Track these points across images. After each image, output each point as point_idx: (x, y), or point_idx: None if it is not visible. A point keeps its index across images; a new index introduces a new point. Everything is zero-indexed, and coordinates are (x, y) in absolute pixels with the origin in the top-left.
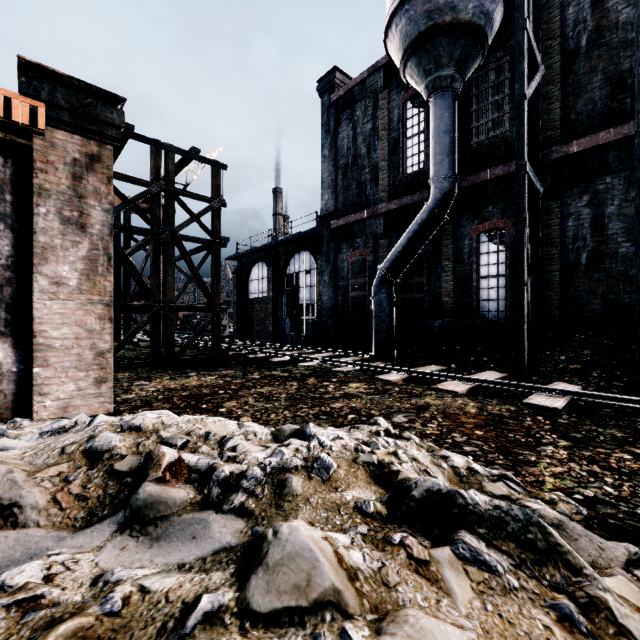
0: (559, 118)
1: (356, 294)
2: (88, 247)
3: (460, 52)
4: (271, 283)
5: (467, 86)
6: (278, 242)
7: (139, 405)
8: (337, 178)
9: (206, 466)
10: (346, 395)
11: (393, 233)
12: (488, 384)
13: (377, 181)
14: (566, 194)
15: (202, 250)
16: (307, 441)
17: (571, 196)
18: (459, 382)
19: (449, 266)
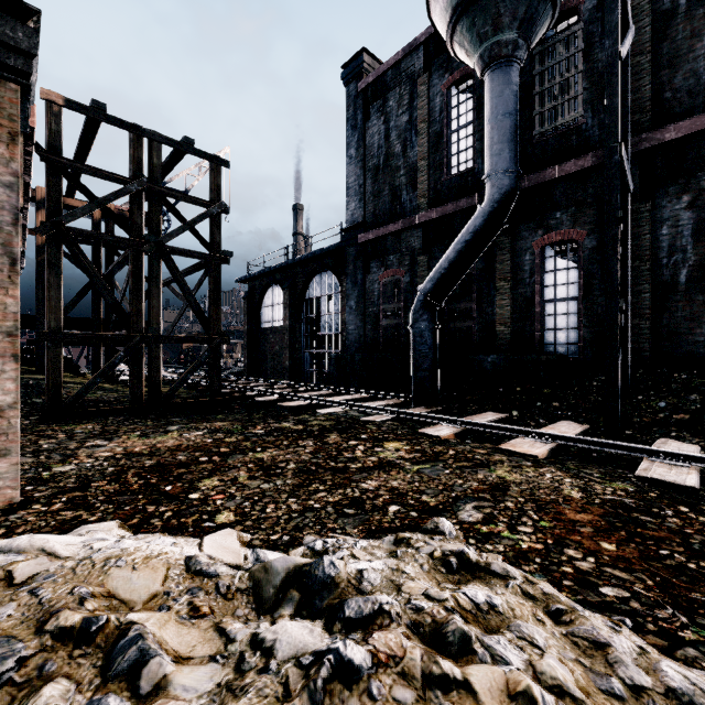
0: (650, 97)
1: (389, 322)
2: None
3: (526, 9)
4: (287, 310)
5: (528, 63)
6: (295, 261)
7: (69, 487)
8: (366, 183)
9: None
10: (382, 464)
11: (434, 248)
12: (573, 443)
13: (415, 185)
14: (659, 194)
15: (200, 268)
16: (318, 601)
17: (666, 196)
18: (533, 439)
19: (505, 287)
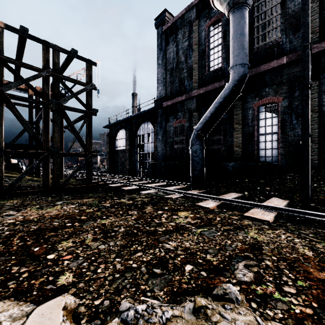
0: (318, 25)
1: (178, 146)
2: None
3: None
4: (128, 141)
5: (251, 11)
6: (132, 116)
7: None
8: (166, 77)
9: None
10: (178, 228)
11: (201, 108)
12: (286, 212)
13: (191, 77)
14: (323, 76)
15: (82, 118)
16: None
17: None
18: (262, 210)
19: (238, 128)
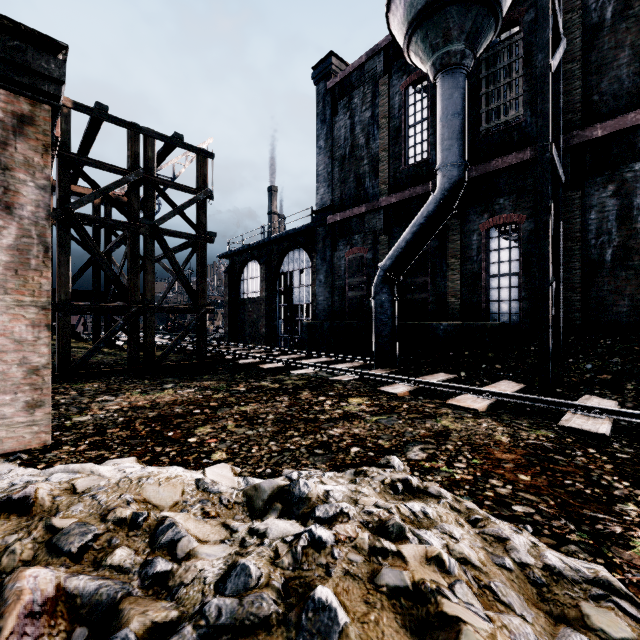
0: (580, 99)
1: (354, 294)
2: (16, 233)
3: (472, 24)
4: (264, 282)
5: (475, 68)
6: (271, 239)
7: (89, 433)
8: (333, 170)
9: (108, 605)
10: (346, 416)
11: (394, 229)
12: (510, 399)
13: (376, 173)
14: (588, 184)
15: (188, 246)
16: (295, 510)
17: (594, 186)
18: (475, 396)
19: (456, 264)
